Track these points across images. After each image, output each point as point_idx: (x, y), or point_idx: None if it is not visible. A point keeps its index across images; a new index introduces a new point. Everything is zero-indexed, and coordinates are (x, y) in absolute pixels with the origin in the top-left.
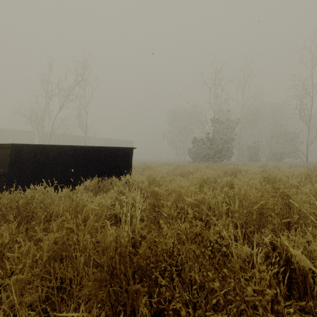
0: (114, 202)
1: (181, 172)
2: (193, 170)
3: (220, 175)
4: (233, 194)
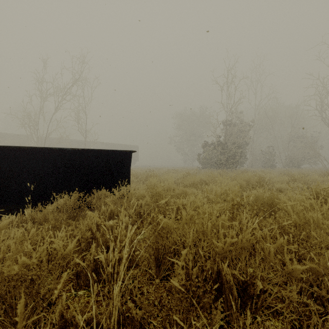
0: (94, 234)
1: (192, 182)
2: (207, 178)
3: (243, 186)
4: (285, 224)
